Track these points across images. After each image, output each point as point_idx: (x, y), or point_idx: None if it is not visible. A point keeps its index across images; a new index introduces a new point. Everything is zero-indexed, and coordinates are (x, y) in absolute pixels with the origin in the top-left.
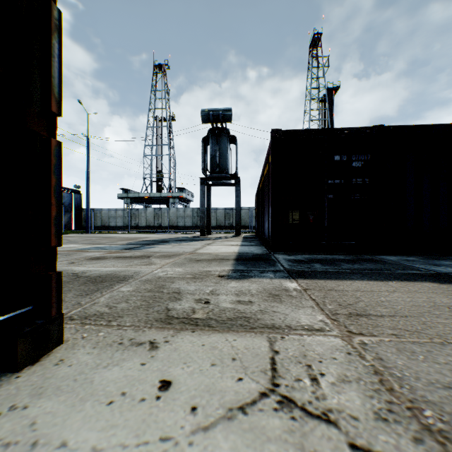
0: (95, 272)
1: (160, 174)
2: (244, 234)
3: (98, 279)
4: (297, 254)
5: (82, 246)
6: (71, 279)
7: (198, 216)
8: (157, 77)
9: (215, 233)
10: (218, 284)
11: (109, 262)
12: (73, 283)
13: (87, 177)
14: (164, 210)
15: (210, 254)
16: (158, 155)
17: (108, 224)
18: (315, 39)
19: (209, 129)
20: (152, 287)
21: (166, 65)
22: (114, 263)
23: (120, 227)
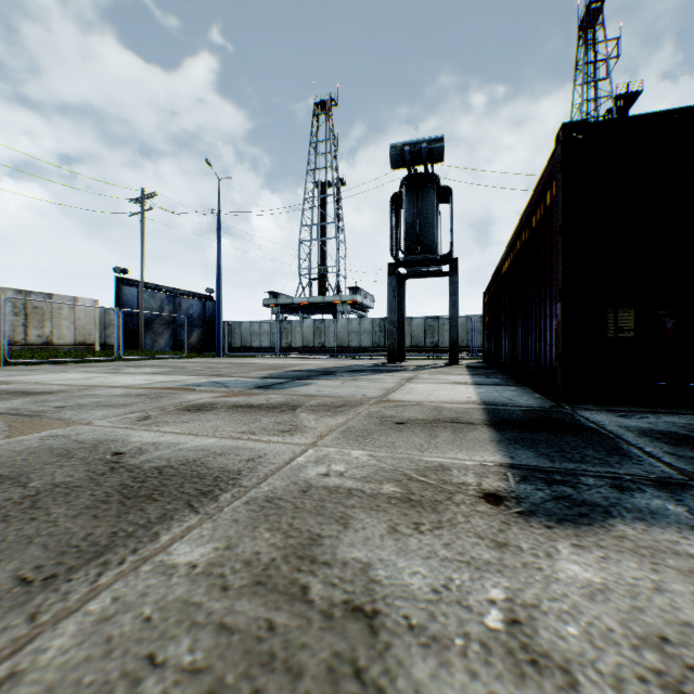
0: (162, 454)
1: (323, 267)
2: (464, 361)
3: (149, 482)
4: (639, 413)
5: (194, 379)
6: (90, 476)
7: (382, 331)
8: (318, 121)
9: (410, 358)
10: (513, 559)
11: (213, 419)
12: (75, 497)
13: (217, 274)
14: (329, 322)
15: (422, 405)
16: (320, 238)
17: (249, 344)
18: (589, 13)
19: (403, 179)
20: (276, 552)
21: (332, 101)
22: (221, 422)
23: (266, 348)
